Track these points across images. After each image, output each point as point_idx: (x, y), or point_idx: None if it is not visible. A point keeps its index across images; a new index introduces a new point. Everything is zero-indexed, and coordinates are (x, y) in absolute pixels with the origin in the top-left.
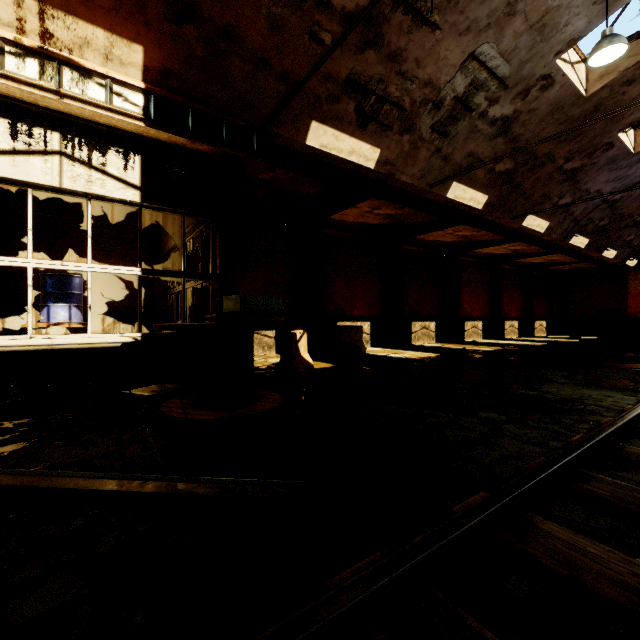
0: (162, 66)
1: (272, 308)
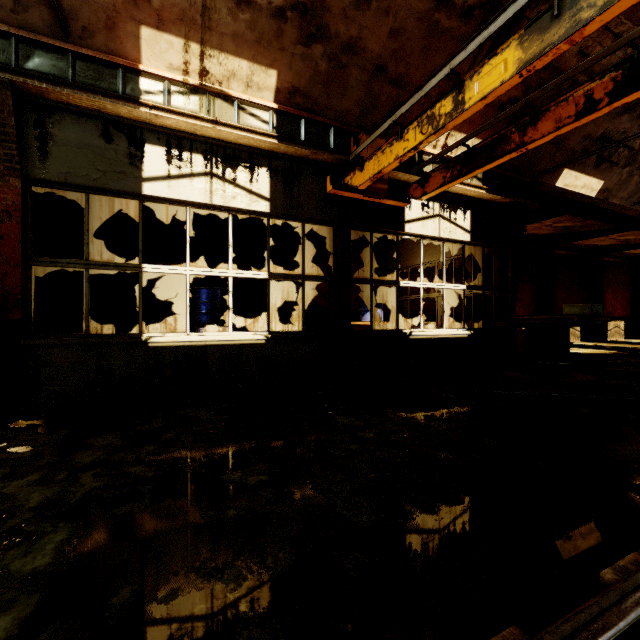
0: None
1: (598, 312)
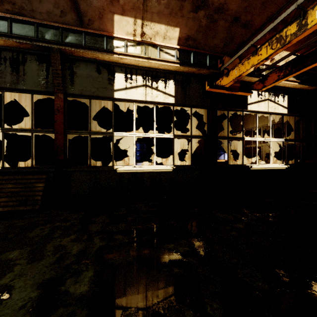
0: None
1: None
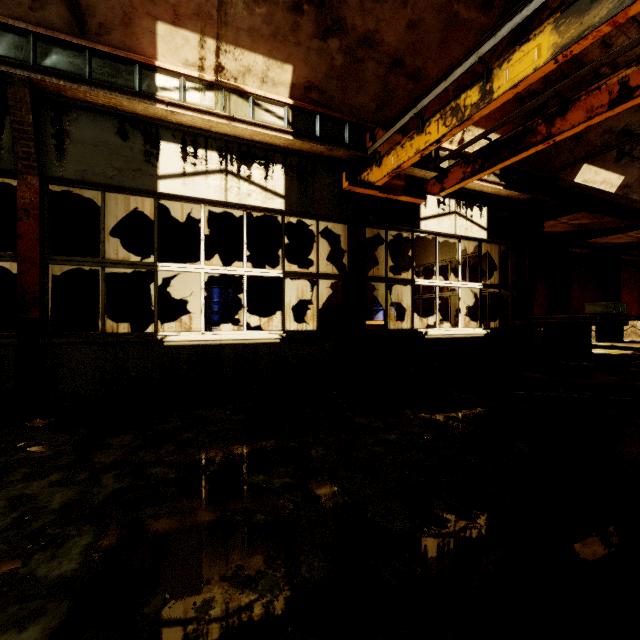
0: None
1: (622, 310)
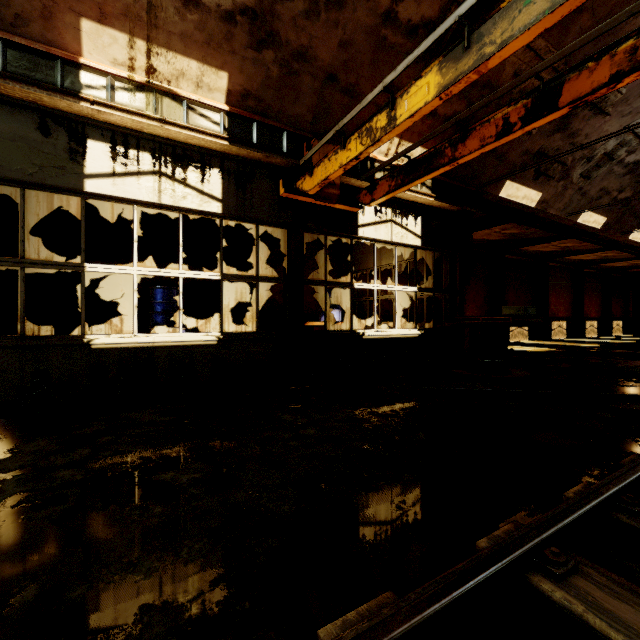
0: None
1: (531, 313)
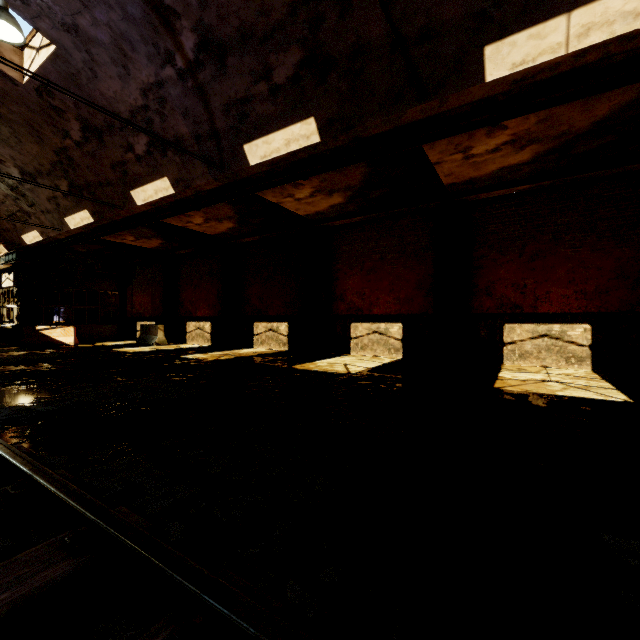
0: (5, 246)
1: None
